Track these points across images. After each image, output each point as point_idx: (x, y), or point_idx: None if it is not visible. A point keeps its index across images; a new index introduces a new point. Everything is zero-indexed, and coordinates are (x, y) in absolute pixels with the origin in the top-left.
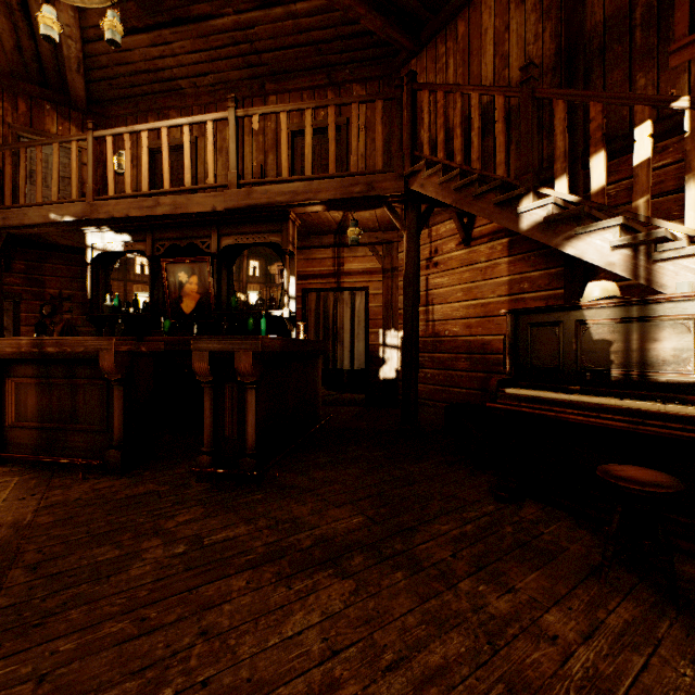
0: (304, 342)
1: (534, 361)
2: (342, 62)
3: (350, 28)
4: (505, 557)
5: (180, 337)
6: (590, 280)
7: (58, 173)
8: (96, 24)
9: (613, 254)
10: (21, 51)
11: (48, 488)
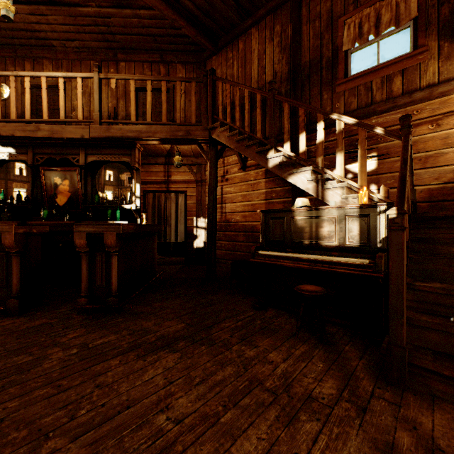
0: (147, 226)
1: (273, 236)
2: (170, 49)
3: (175, 31)
4: (255, 334)
5: (56, 221)
6: (303, 194)
7: None
8: None
9: (308, 184)
10: None
11: None
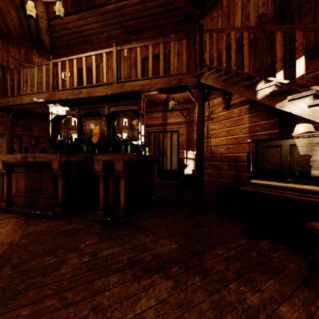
0: (148, 156)
1: (266, 165)
2: (166, 23)
3: (170, 7)
4: (253, 270)
5: (91, 154)
6: (292, 125)
7: (37, 79)
8: (53, 11)
9: (309, 110)
10: (21, 26)
11: (28, 225)
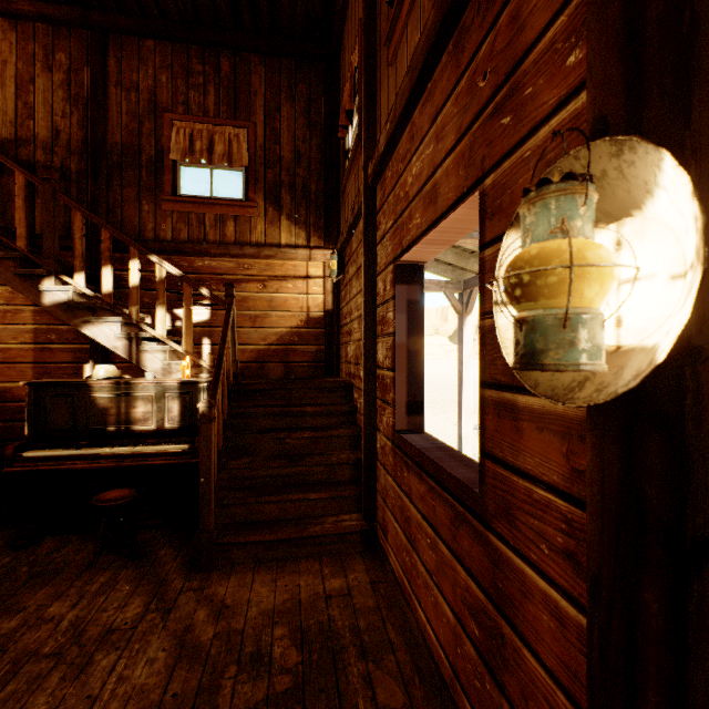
0: None
1: (53, 424)
2: None
3: None
4: (20, 591)
5: None
6: None
7: None
8: None
9: (117, 341)
10: None
11: None
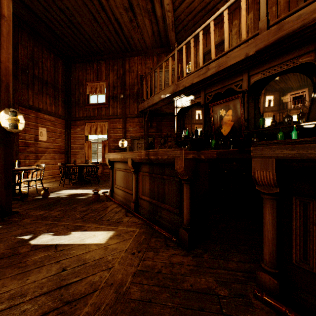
0: None
1: None
2: None
3: None
4: None
5: (221, 150)
6: None
7: (164, 76)
8: None
9: None
10: (153, 34)
11: (147, 246)
